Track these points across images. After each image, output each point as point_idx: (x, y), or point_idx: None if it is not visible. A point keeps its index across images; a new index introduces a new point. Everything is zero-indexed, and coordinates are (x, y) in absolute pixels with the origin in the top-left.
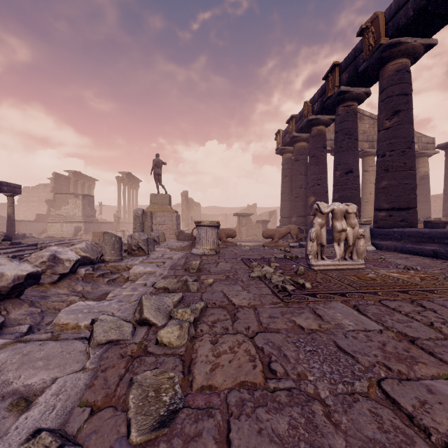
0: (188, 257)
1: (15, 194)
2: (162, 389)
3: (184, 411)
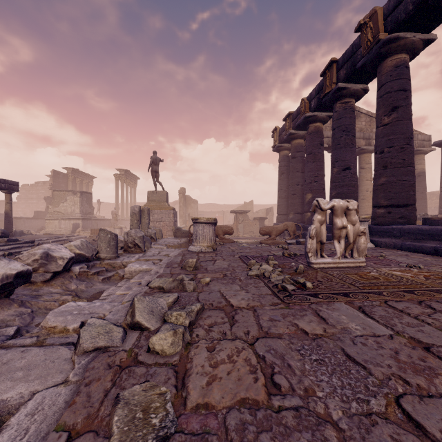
0: (185, 254)
1: (13, 191)
2: (152, 409)
3: (176, 438)
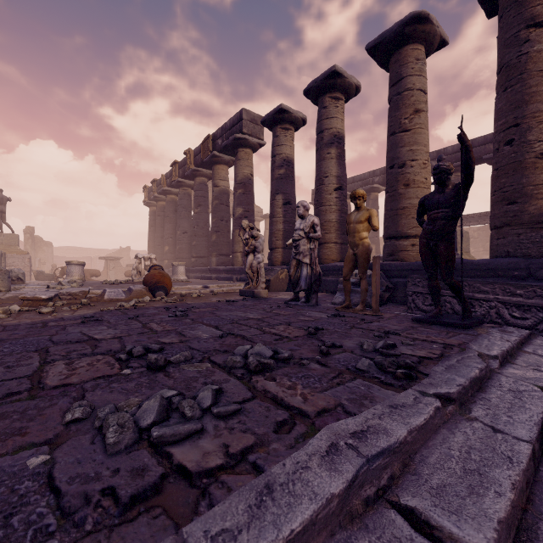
0: None
1: None
2: None
3: None
